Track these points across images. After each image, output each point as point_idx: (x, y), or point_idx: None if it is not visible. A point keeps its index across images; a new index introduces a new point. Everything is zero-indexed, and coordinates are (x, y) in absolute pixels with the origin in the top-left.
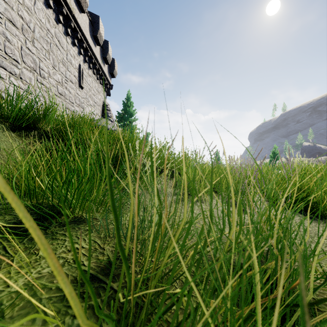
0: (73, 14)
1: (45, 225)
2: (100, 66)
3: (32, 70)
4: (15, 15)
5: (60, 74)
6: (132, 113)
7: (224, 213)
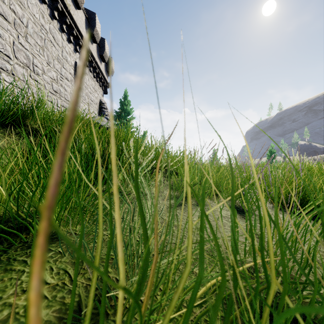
0: (69, 10)
1: (1, 248)
2: (97, 64)
3: (26, 66)
4: (7, 8)
5: (55, 71)
6: (129, 111)
7: (227, 220)
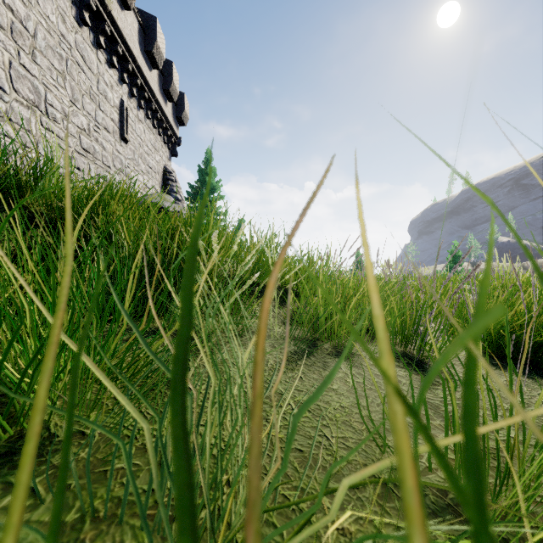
0: (109, 10)
1: None
2: (159, 105)
3: (32, 105)
4: None
5: (85, 116)
6: (215, 186)
7: None
